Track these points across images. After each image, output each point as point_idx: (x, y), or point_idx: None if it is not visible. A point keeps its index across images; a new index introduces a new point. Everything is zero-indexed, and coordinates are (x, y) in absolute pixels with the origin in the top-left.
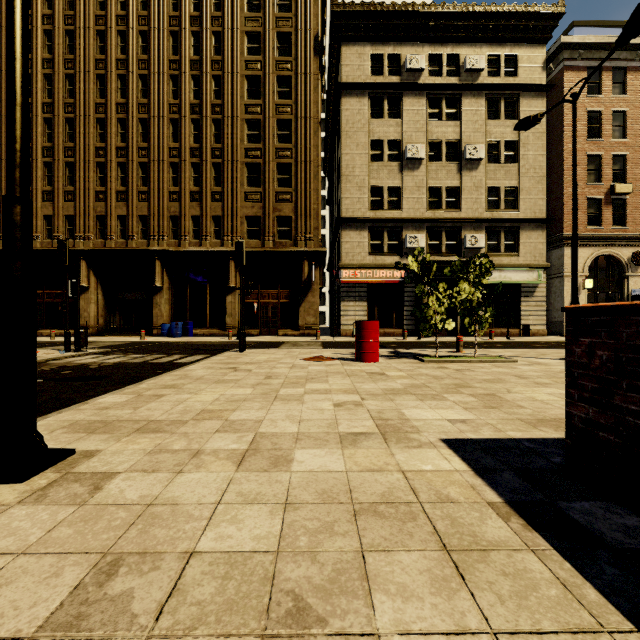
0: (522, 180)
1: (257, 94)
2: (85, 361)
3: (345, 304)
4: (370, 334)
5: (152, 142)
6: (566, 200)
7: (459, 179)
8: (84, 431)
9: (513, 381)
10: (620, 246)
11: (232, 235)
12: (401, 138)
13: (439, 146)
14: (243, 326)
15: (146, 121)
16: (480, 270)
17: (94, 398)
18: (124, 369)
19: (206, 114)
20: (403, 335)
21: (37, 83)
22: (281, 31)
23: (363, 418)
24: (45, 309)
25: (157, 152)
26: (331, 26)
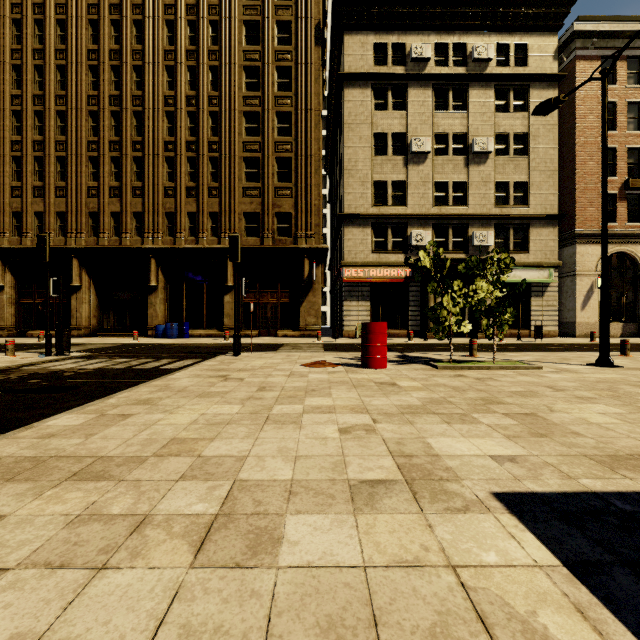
0: (532, 174)
1: (256, 85)
2: (62, 367)
3: (347, 304)
4: (377, 337)
5: (147, 135)
6: (578, 195)
7: (466, 173)
8: (1, 477)
9: (549, 394)
10: (635, 243)
11: (230, 232)
12: (406, 131)
13: (445, 139)
14: (238, 328)
15: (140, 114)
16: (499, 266)
17: (44, 419)
18: (101, 377)
19: (203, 106)
20: (409, 337)
21: (27, 74)
22: (281, 20)
23: (379, 453)
24: (36, 309)
25: (152, 146)
26: (333, 14)
